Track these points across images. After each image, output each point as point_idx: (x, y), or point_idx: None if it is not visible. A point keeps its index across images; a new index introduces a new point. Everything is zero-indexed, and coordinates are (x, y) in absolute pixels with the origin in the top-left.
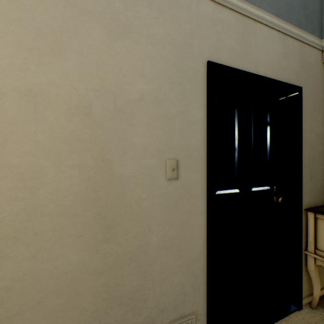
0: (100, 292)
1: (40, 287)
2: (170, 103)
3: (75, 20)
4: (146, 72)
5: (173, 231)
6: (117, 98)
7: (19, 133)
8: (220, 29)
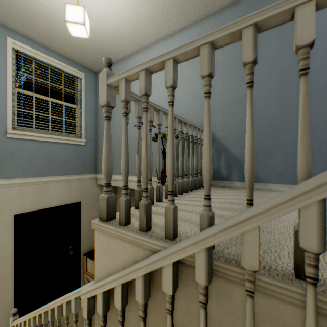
0: None
1: None
2: None
3: None
4: None
5: None
6: None
7: None
8: (24, 196)
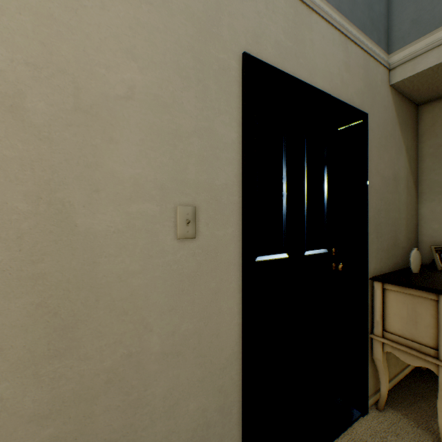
0: None
1: None
2: (182, 111)
3: None
4: (138, 50)
5: (188, 325)
6: (80, 89)
7: None
8: (262, 8)
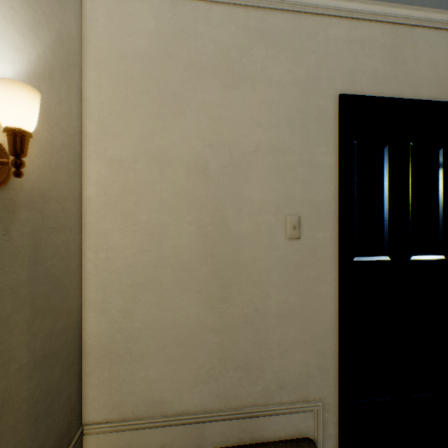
0: (216, 351)
1: (164, 334)
2: (290, 151)
3: (192, 80)
4: (262, 119)
5: (294, 299)
6: (232, 152)
7: (148, 192)
8: (357, 50)
